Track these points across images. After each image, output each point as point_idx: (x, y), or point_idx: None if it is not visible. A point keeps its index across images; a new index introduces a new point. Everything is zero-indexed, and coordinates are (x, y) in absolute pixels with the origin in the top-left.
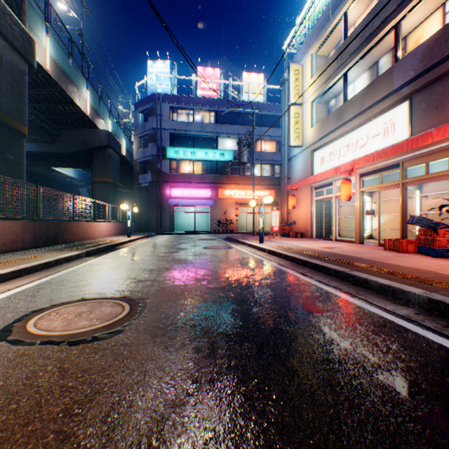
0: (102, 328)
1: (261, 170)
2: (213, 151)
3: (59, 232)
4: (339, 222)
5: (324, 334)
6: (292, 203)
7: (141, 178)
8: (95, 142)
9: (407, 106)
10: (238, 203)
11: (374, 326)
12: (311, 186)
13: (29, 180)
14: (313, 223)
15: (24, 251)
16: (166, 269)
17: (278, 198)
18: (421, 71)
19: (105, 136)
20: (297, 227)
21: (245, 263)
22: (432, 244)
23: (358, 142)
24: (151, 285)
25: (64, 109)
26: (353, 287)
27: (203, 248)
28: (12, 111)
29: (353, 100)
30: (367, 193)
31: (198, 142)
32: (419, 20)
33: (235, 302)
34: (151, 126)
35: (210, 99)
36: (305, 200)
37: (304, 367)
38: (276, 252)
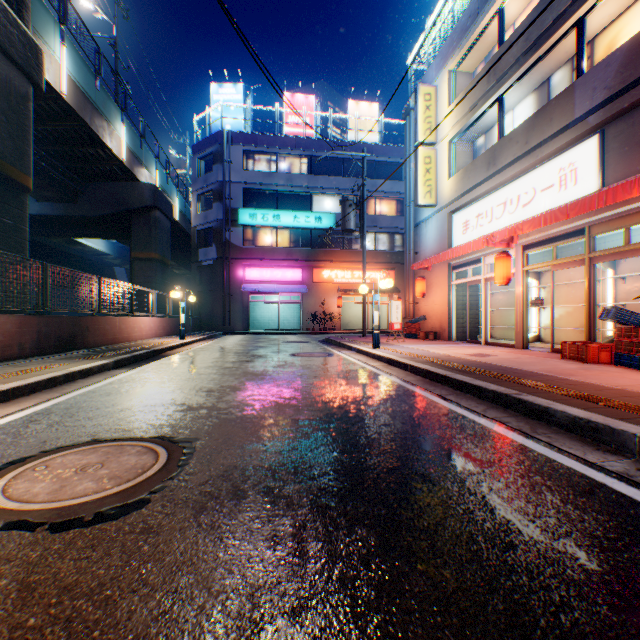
0: (114, 497)
1: (375, 242)
2: (306, 215)
3: (78, 332)
4: (491, 317)
5: (492, 510)
6: (421, 288)
7: (201, 253)
8: (134, 200)
9: (596, 142)
10: (342, 290)
11: (575, 494)
12: (450, 265)
13: (42, 257)
14: (453, 318)
15: (23, 360)
16: (233, 389)
17: (399, 282)
18: (620, 89)
19: (149, 192)
20: (429, 324)
21: (352, 379)
22: (639, 351)
23: (520, 198)
24: (206, 415)
25: (90, 153)
26: (525, 421)
27: (290, 354)
28: (7, 152)
29: (513, 136)
30: (532, 274)
31: (284, 202)
32: (613, 14)
33: (338, 446)
34: (215, 178)
35: (301, 139)
36: (440, 284)
37: (467, 582)
38: (399, 363)
